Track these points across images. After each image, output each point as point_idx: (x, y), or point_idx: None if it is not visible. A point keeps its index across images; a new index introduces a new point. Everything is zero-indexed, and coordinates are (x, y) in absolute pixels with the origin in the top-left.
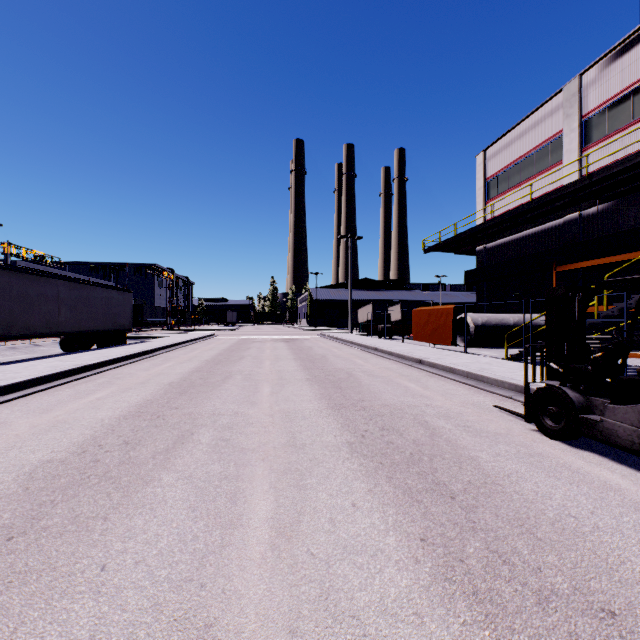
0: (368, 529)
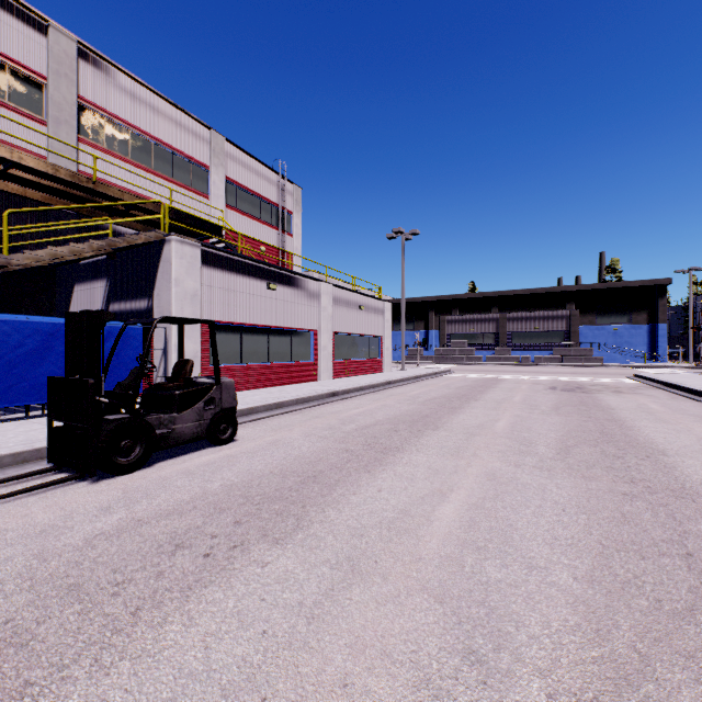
0: (389, 481)
